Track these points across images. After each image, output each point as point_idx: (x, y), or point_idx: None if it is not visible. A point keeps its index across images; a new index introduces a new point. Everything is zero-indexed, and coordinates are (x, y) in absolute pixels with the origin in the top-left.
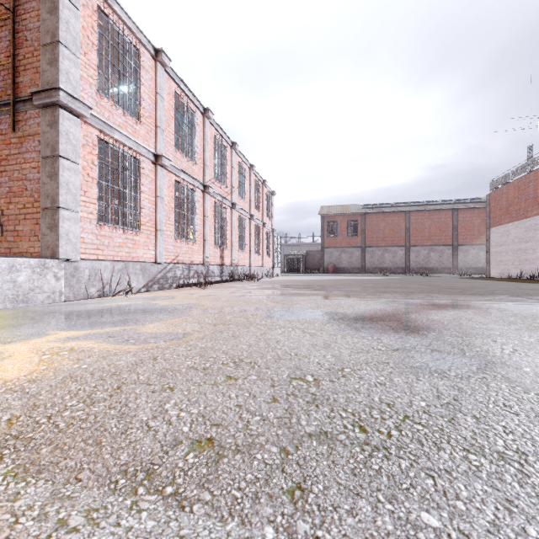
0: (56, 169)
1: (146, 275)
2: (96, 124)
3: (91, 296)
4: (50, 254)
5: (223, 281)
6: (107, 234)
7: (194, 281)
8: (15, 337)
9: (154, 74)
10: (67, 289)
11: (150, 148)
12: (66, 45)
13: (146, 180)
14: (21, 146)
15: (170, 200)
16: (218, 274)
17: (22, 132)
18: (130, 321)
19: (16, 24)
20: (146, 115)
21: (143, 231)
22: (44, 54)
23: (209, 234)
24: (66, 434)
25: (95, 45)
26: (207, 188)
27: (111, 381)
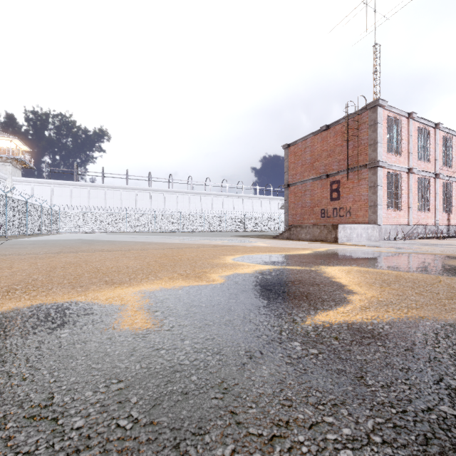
0: (375, 191)
1: (404, 231)
2: (387, 167)
3: (385, 240)
4: (373, 223)
5: (449, 237)
6: (389, 213)
7: (428, 236)
8: (404, 245)
9: (407, 126)
10: (378, 236)
11: (405, 166)
12: (379, 142)
13: (403, 183)
14: (359, 183)
15: (414, 190)
16: (445, 231)
17: (359, 178)
18: (432, 245)
19: (356, 139)
20: (403, 150)
21: (402, 209)
22: (370, 148)
23: (438, 205)
24: (455, 253)
25: (386, 133)
26: (438, 175)
27: (455, 250)
